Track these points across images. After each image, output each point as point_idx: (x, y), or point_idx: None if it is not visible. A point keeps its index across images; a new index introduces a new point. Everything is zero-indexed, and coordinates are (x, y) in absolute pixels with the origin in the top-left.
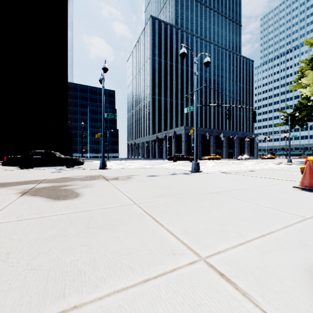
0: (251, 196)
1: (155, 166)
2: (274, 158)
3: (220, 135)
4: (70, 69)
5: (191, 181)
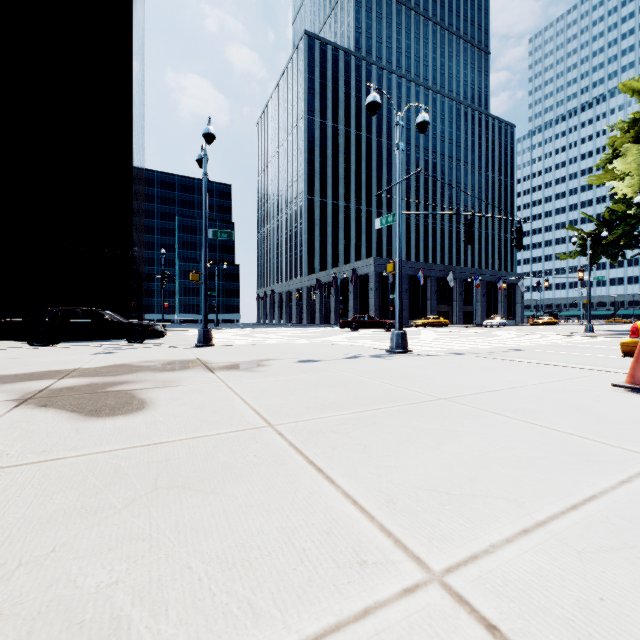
0: (525, 406)
1: (315, 340)
2: (556, 323)
3: (447, 277)
4: (138, 140)
5: (392, 372)
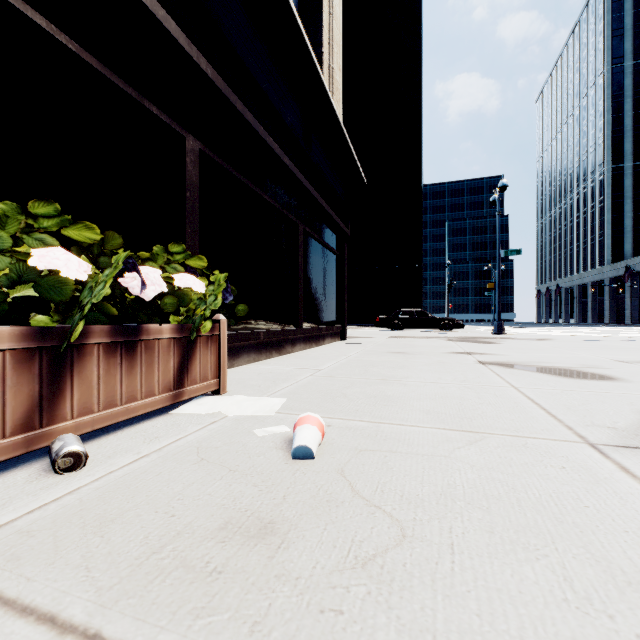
0: None
1: (607, 335)
2: None
3: None
4: None
5: None
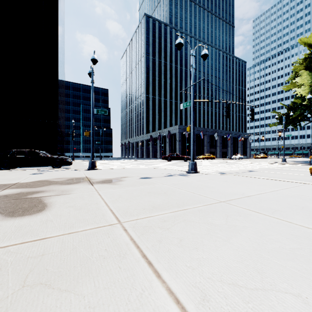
0: (271, 206)
1: (149, 166)
2: (266, 157)
3: (214, 135)
4: (61, 66)
5: (191, 184)
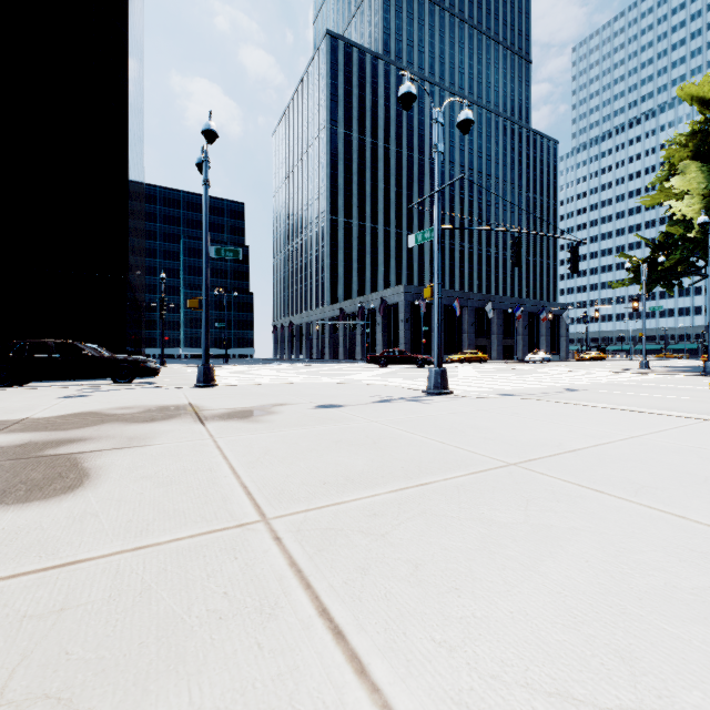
0: (631, 477)
1: (338, 379)
2: (604, 358)
3: (485, 307)
4: (135, 148)
5: (436, 421)
